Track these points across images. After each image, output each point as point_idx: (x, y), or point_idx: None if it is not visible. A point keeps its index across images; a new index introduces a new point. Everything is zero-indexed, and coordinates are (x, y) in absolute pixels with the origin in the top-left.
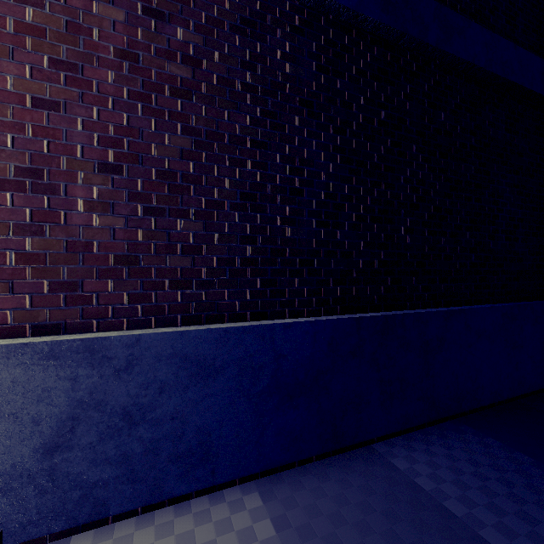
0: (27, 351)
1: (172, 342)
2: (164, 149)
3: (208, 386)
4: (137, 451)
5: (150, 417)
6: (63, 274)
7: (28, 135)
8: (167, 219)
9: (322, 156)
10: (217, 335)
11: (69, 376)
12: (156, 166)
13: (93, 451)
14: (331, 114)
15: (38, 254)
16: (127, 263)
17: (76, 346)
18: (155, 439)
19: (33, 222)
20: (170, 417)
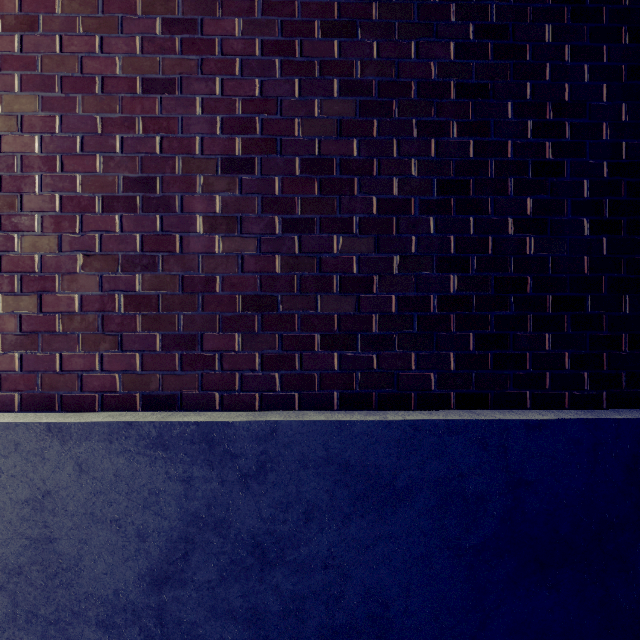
0: (131, 434)
1: (325, 438)
2: (313, 124)
3: (384, 520)
4: (272, 609)
5: (292, 558)
6: (178, 325)
7: (138, 133)
8: (316, 237)
9: (603, 93)
10: (399, 432)
11: (181, 475)
12: (301, 153)
13: (212, 595)
14: (623, 5)
15: (150, 296)
16: (260, 308)
17: (189, 432)
18: (299, 594)
19: (144, 252)
20: (321, 563)
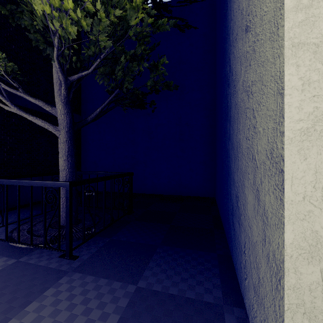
0: None
1: None
2: None
3: None
4: None
5: None
6: None
7: None
8: None
9: None
10: None
11: None
12: None
13: None
14: None
15: None
16: None
17: None
18: None
19: None
20: None
